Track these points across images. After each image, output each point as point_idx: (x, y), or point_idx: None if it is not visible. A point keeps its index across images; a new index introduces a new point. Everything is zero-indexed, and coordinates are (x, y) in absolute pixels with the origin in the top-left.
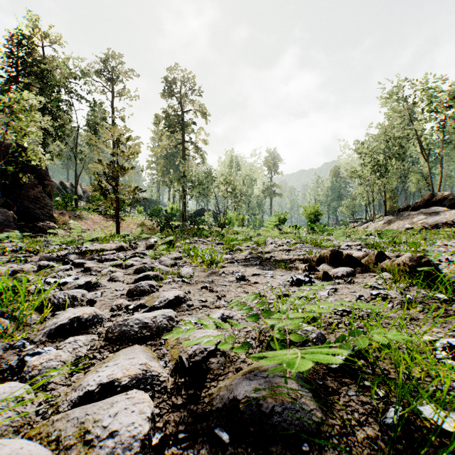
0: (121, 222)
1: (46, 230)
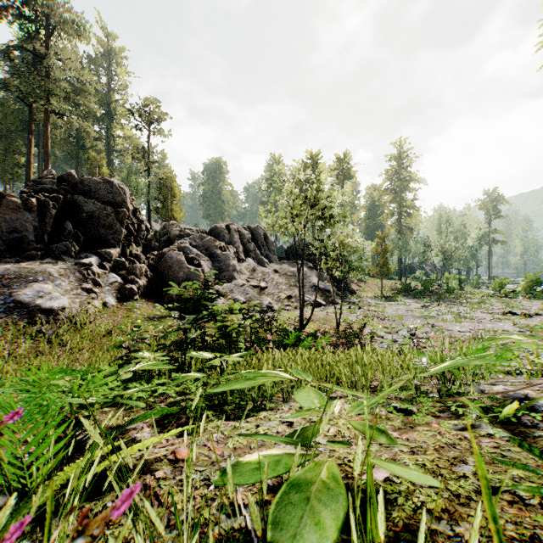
0: (366, 283)
1: (352, 292)
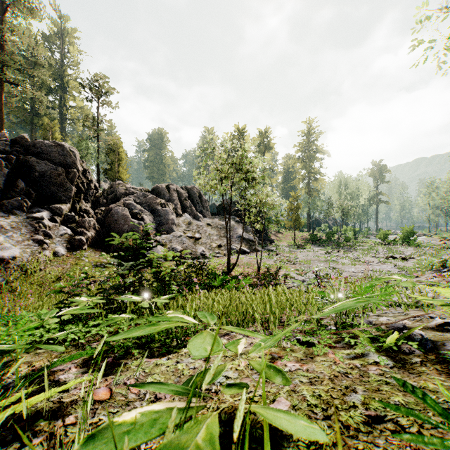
0: (282, 234)
1: (271, 241)
